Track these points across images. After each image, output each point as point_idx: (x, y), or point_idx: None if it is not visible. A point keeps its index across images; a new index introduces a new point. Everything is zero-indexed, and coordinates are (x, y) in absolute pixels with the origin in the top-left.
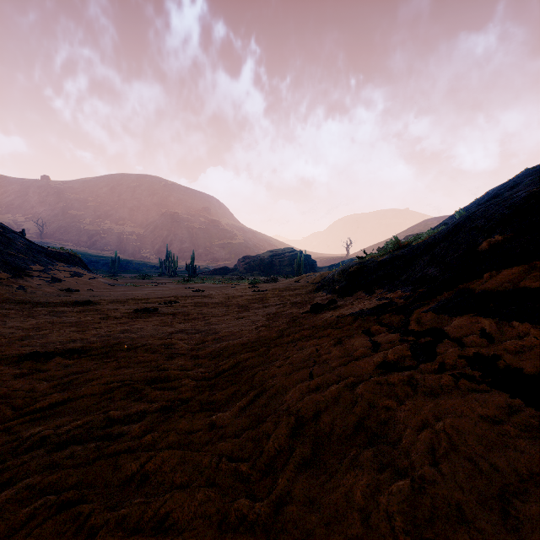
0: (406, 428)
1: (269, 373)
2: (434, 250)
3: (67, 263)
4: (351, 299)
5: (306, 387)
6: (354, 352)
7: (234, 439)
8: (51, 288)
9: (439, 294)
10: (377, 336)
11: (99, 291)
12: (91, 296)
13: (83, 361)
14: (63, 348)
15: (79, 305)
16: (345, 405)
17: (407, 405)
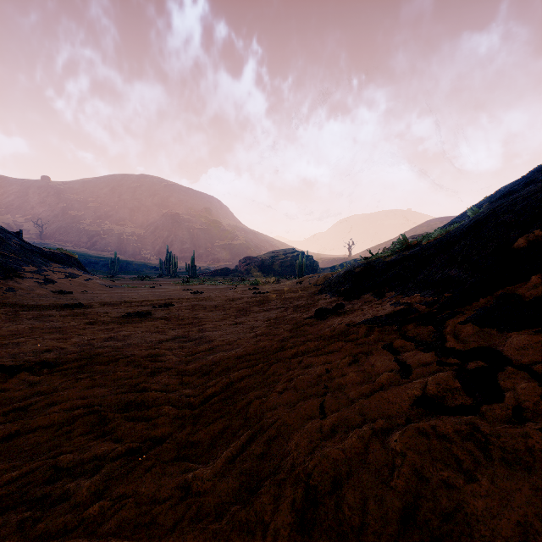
0: (493, 537)
1: (268, 402)
2: (453, 249)
3: (63, 264)
4: (359, 303)
5: (317, 430)
6: (377, 376)
7: (214, 522)
8: (43, 290)
9: (474, 301)
10: (404, 354)
11: (93, 293)
12: (84, 298)
13: (52, 377)
14: (34, 361)
15: (69, 308)
16: (377, 469)
17: (484, 485)
